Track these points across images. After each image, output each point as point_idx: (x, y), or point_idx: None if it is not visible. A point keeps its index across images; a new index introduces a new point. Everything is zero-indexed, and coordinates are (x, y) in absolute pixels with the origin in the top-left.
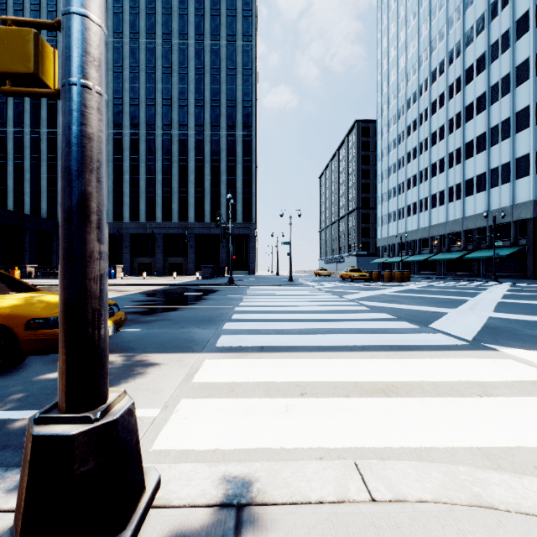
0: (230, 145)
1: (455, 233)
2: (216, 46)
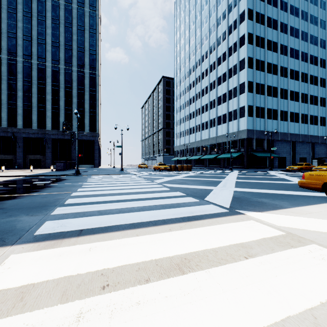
0: (80, 78)
1: (213, 144)
2: (69, 7)
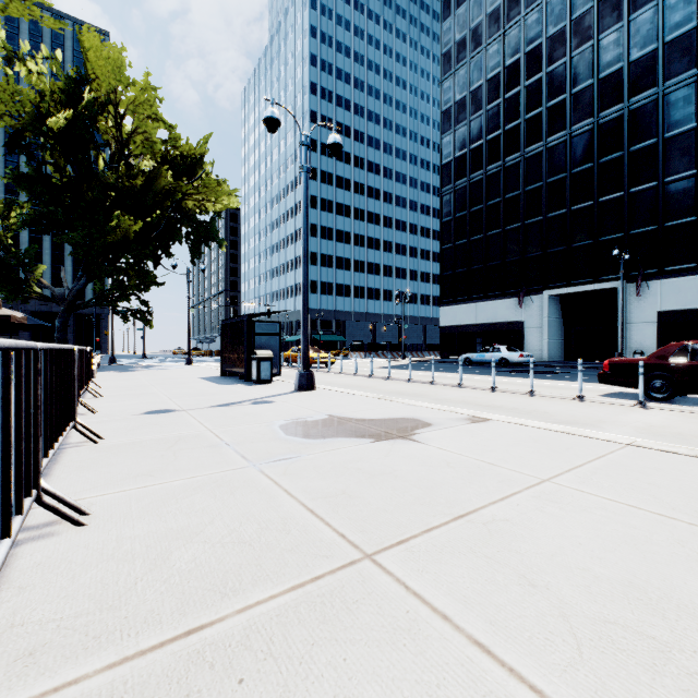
0: None
1: None
2: None
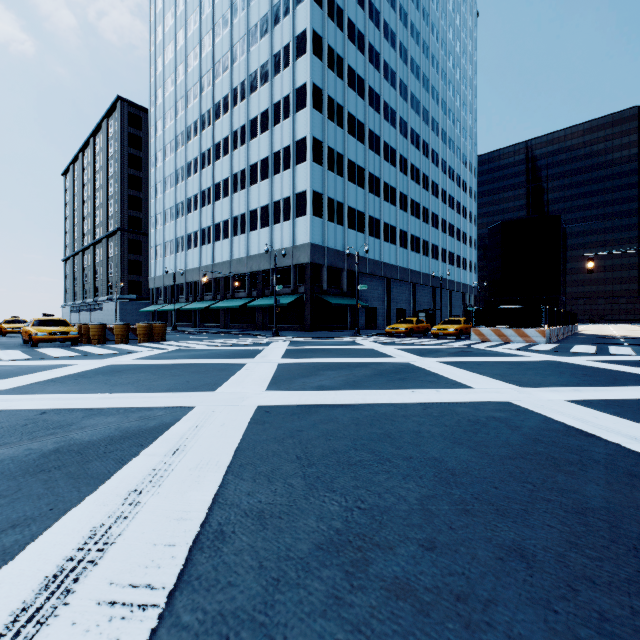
0: None
1: (240, 275)
2: None
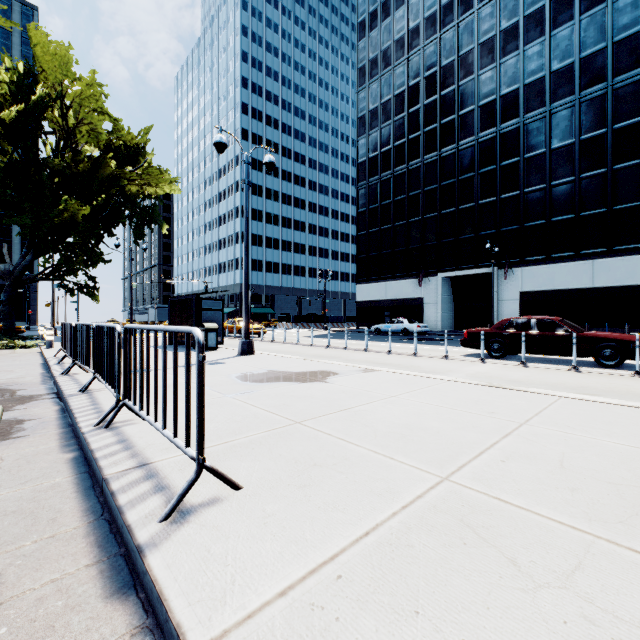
0: None
1: None
2: None
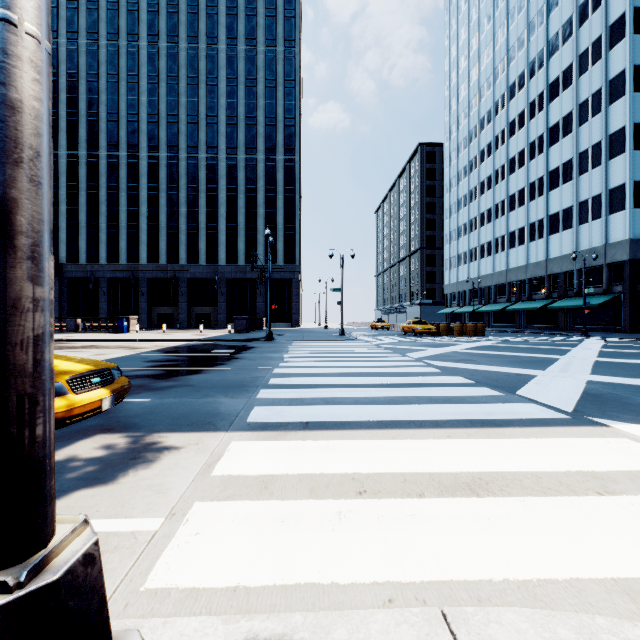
0: (269, 172)
1: (537, 278)
2: (251, 52)
